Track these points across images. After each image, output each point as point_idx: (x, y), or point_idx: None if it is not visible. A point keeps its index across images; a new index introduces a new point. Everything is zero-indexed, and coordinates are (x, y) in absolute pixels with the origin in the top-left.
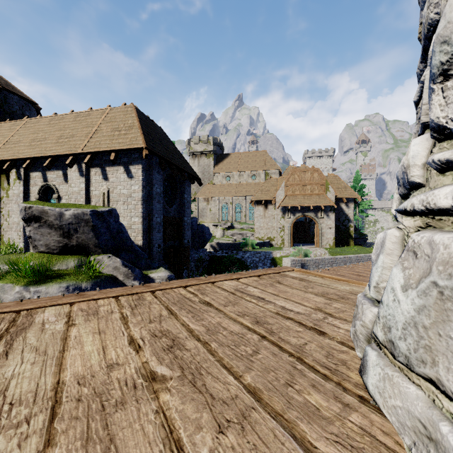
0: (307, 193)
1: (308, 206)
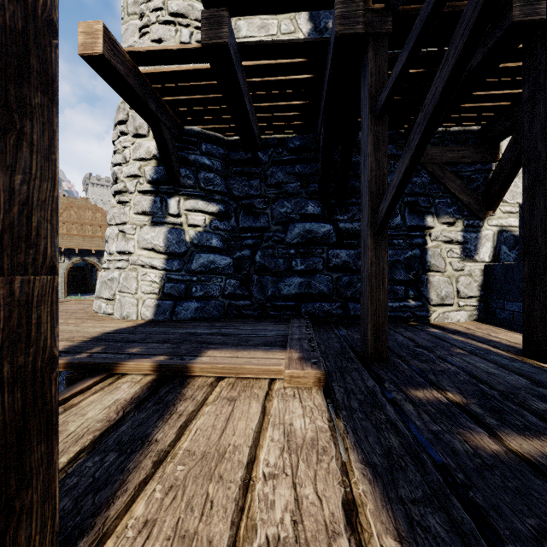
0: (88, 234)
1: (90, 249)
